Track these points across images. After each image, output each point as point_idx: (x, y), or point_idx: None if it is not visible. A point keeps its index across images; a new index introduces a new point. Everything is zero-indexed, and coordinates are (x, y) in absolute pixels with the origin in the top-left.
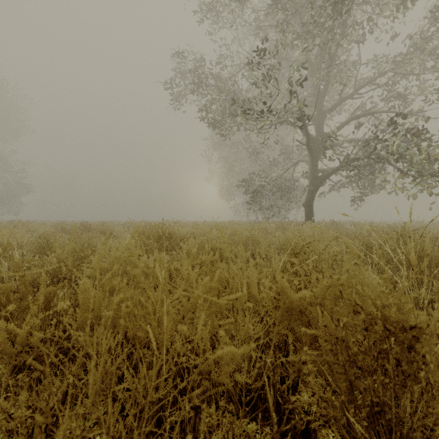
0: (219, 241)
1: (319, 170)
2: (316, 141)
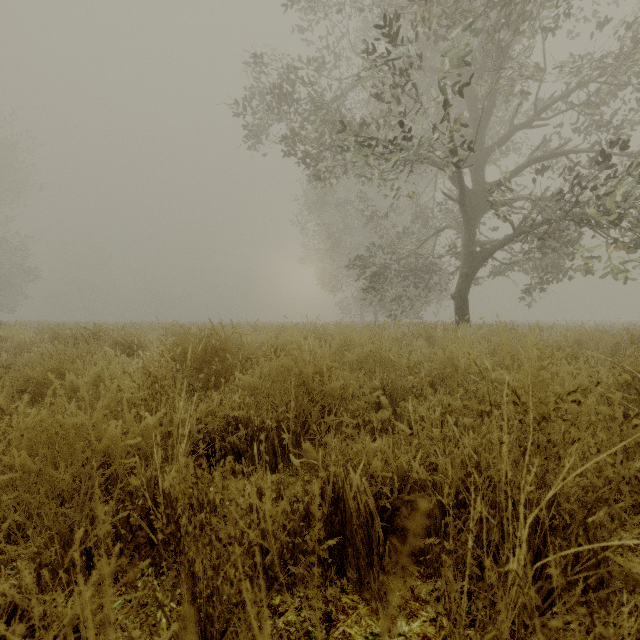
0: (319, 366)
1: (477, 242)
2: (473, 196)
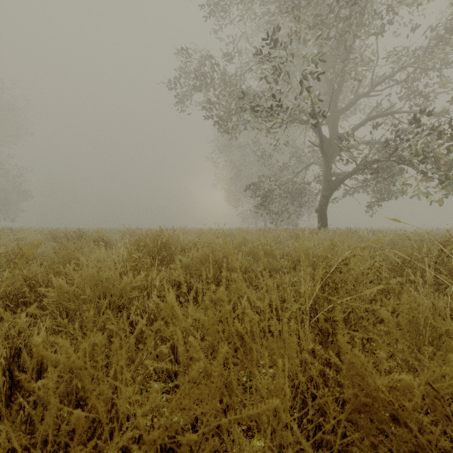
0: (225, 253)
1: (333, 174)
2: (330, 142)
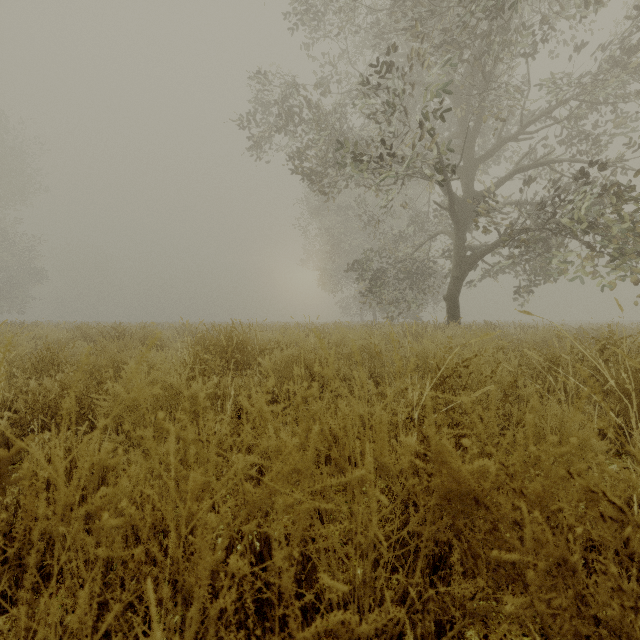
0: (319, 355)
1: (467, 247)
2: (464, 204)
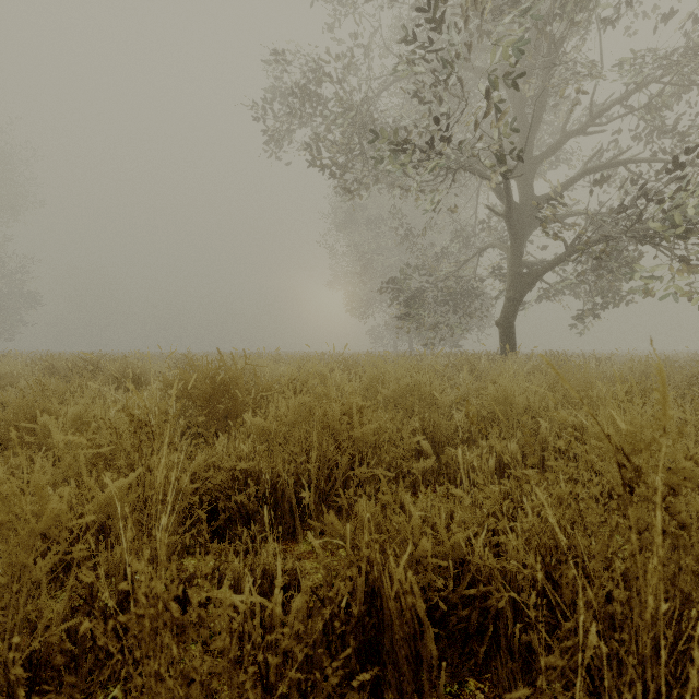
0: (347, 406)
1: (524, 262)
2: (521, 211)
